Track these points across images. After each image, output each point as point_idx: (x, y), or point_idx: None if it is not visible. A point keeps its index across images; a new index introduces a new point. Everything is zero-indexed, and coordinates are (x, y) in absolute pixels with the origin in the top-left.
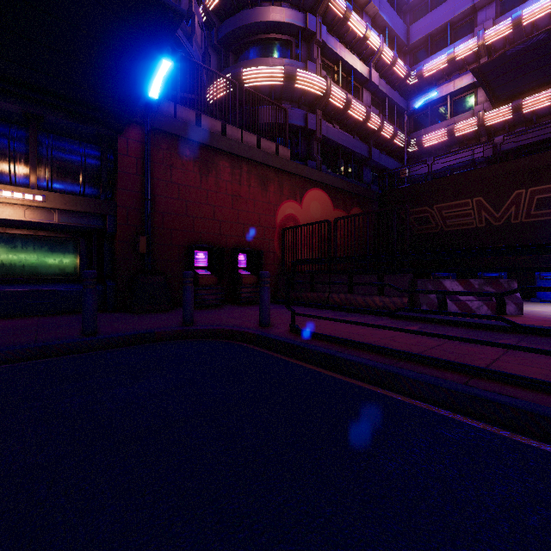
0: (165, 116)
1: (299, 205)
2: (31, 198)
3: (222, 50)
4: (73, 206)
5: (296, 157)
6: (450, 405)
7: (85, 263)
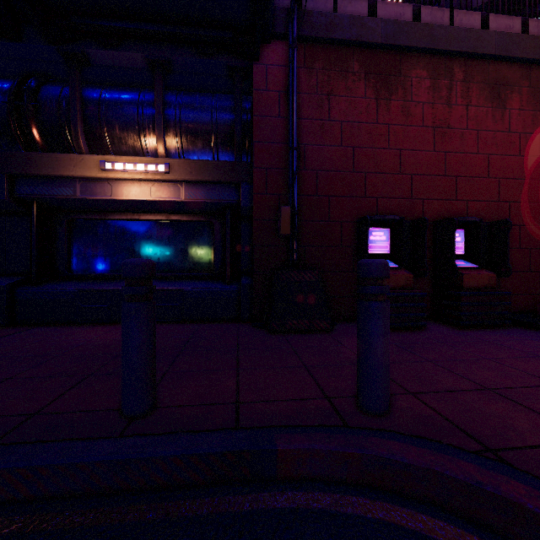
0: (320, 14)
1: None
2: (153, 169)
3: None
4: (200, 174)
5: None
6: None
7: (220, 253)
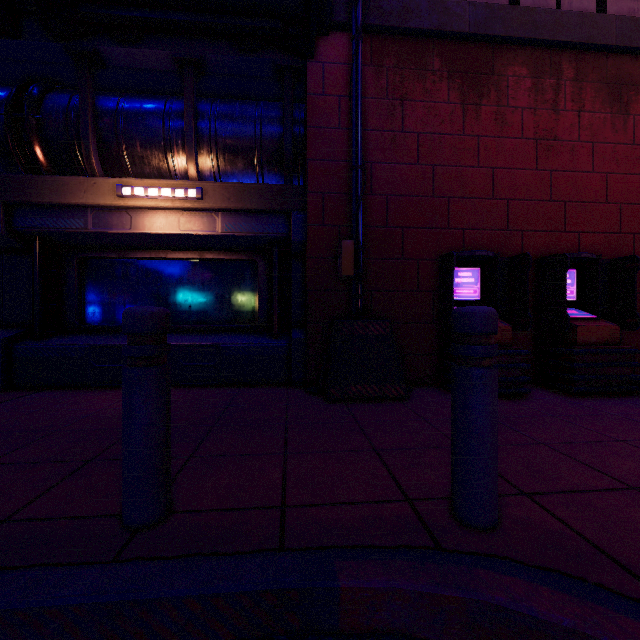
0: None
1: None
2: (182, 195)
3: None
4: (240, 201)
5: None
6: None
7: (265, 300)
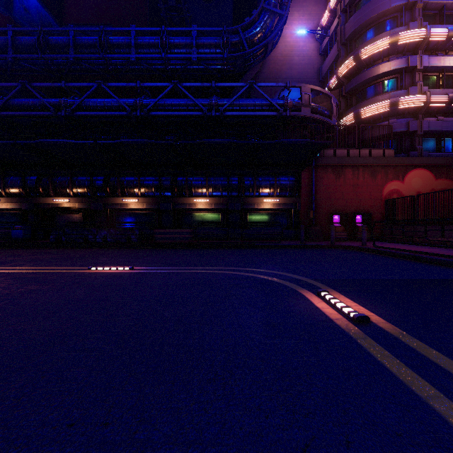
0: (319, 158)
1: (401, 182)
2: (275, 201)
3: (348, 97)
4: (287, 201)
5: (401, 150)
6: (405, 258)
7: (289, 221)
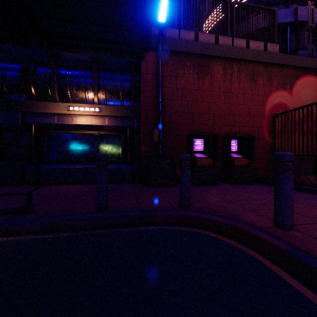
0: (172, 39)
1: (288, 93)
2: (93, 110)
3: None
4: (115, 113)
5: (283, 52)
6: None
7: (124, 150)
